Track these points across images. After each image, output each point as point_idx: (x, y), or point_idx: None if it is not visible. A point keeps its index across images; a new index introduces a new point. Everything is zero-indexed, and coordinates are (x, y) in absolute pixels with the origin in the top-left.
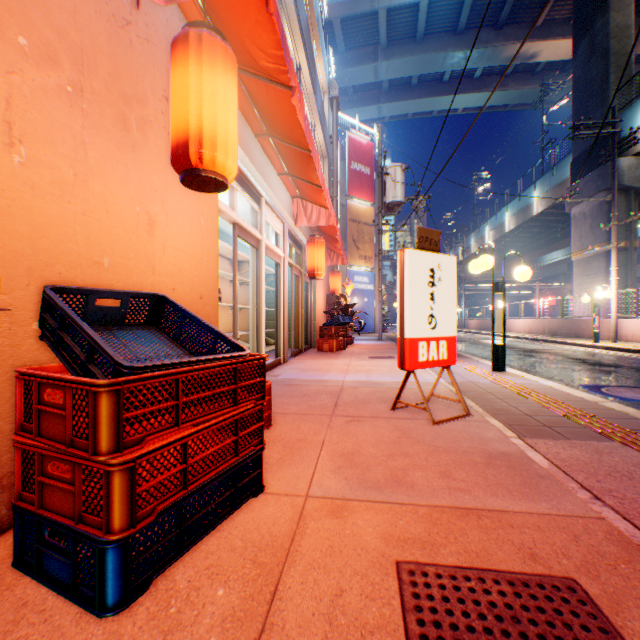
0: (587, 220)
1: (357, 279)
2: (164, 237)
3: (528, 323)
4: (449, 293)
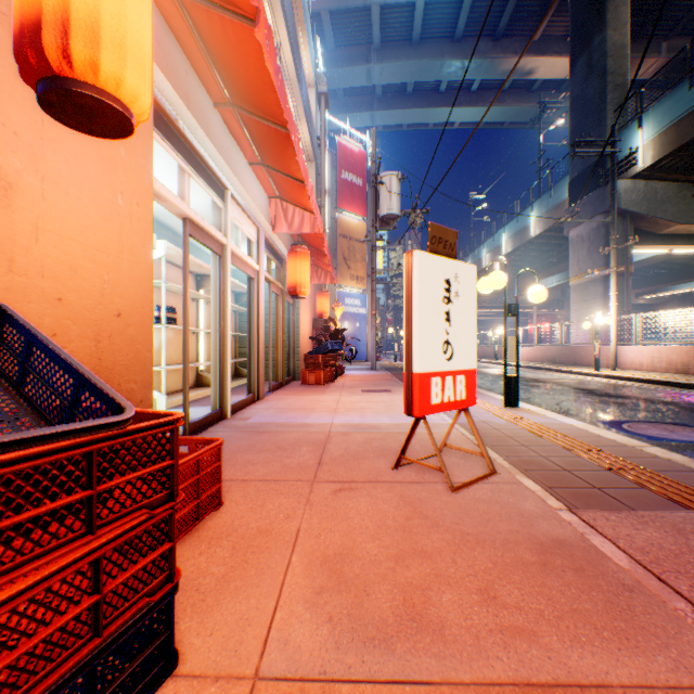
0: (585, 244)
1: (348, 302)
2: (37, 213)
3: (527, 350)
4: (468, 313)
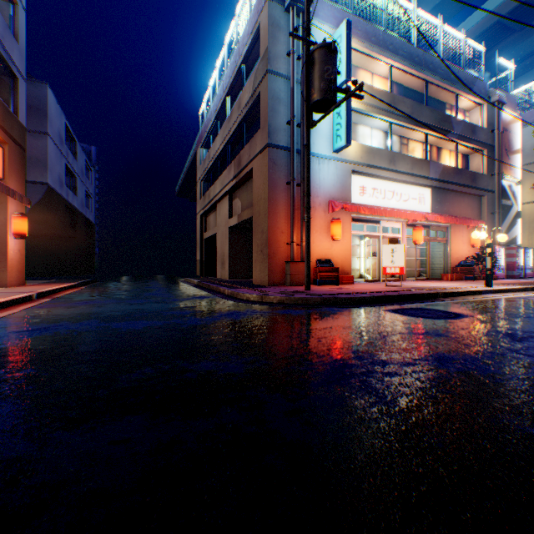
0: None
1: None
2: (334, 248)
3: None
4: (400, 254)
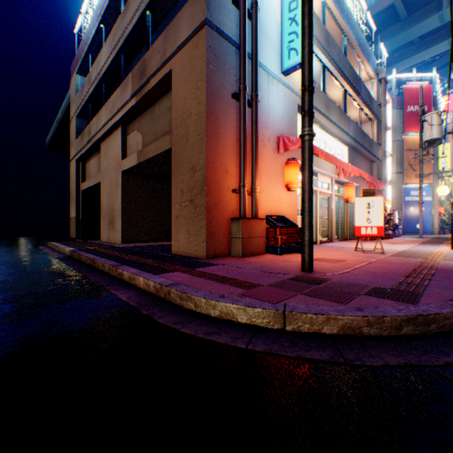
0: None
1: (412, 193)
2: (282, 201)
3: None
4: (378, 210)
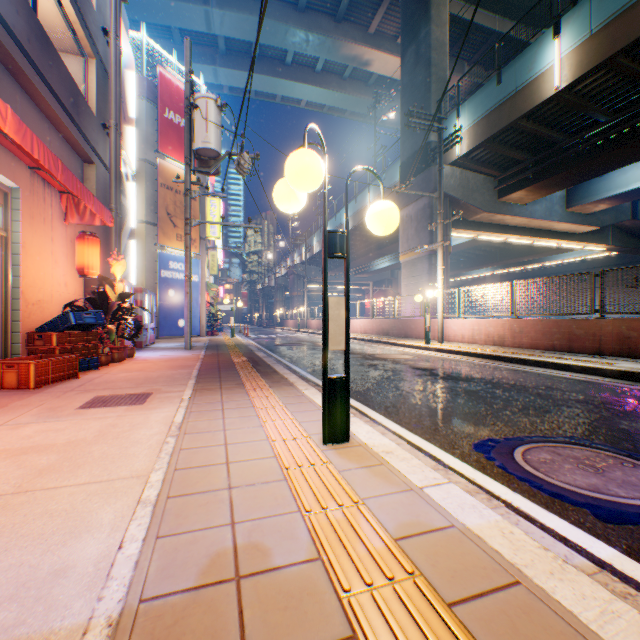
0: (414, 223)
1: (175, 266)
2: None
3: (365, 323)
4: None
